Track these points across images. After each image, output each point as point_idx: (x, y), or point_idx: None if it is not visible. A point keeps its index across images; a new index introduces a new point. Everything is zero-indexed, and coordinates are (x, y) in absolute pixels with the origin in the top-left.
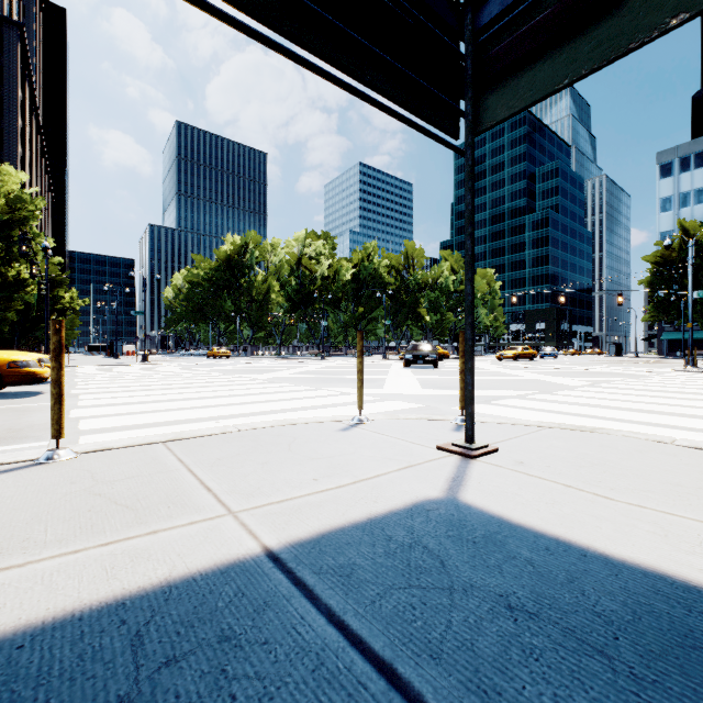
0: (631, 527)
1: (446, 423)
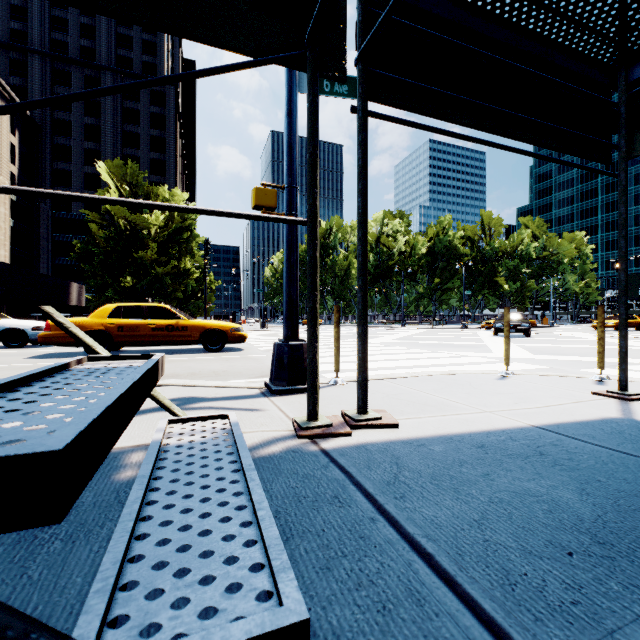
0: None
1: (585, 379)
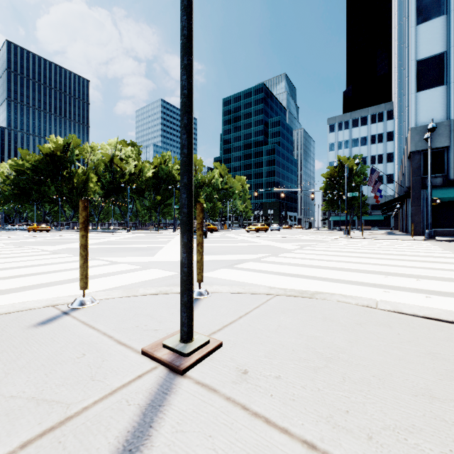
0: None
1: None
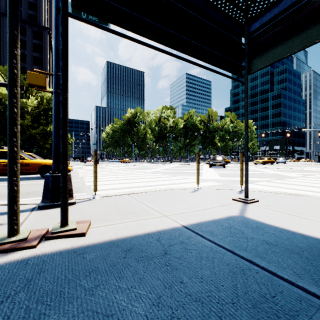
0: (313, 227)
1: (234, 191)
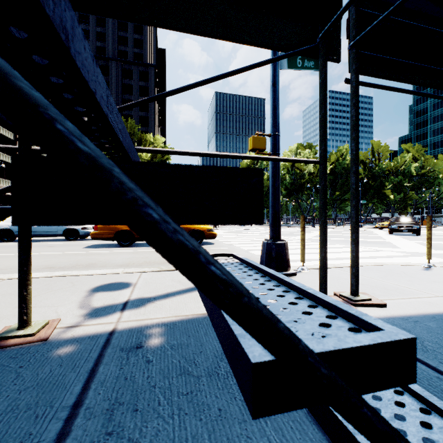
0: None
1: None
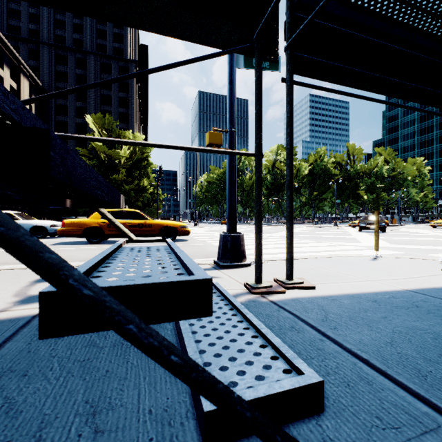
0: None
1: (433, 261)
